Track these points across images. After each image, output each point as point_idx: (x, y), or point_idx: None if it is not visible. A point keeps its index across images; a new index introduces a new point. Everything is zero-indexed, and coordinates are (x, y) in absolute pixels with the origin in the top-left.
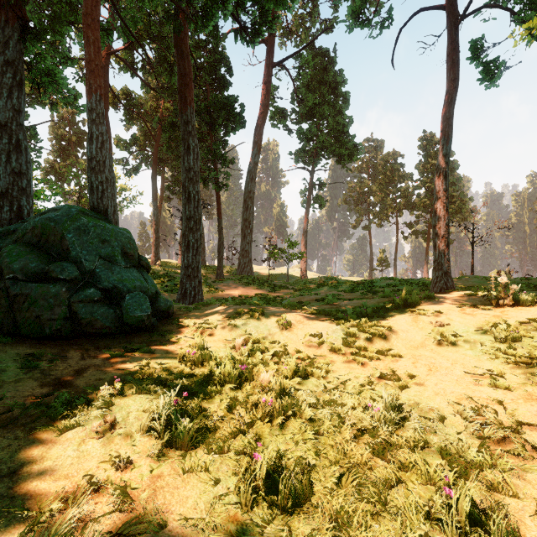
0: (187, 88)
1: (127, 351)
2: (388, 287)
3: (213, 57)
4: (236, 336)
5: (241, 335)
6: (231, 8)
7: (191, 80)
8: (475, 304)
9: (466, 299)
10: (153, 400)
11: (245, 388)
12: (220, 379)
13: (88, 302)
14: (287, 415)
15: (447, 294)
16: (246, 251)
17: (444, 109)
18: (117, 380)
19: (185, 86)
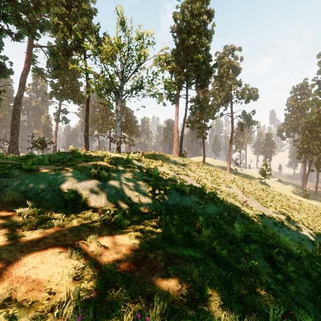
0: None
1: None
2: None
3: None
4: None
5: None
6: (1, 44)
7: None
8: None
9: None
10: None
11: None
12: None
13: None
14: None
15: None
16: (14, 142)
17: (86, 102)
18: None
19: None
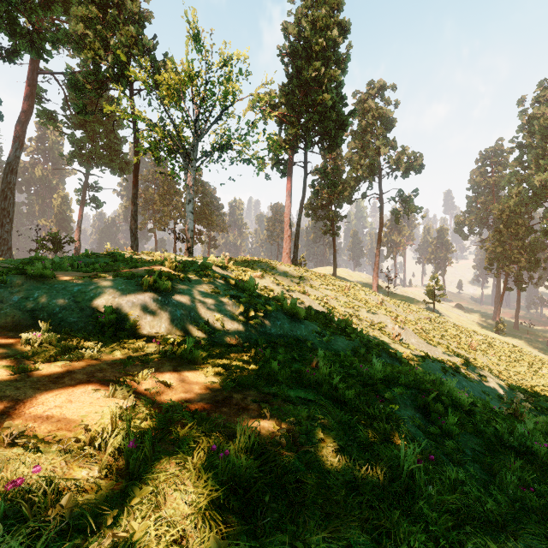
0: None
1: None
2: None
3: None
4: None
5: None
6: None
7: None
8: None
9: None
10: None
11: None
12: None
13: None
14: None
15: None
16: (4, 239)
17: (134, 171)
18: None
19: None
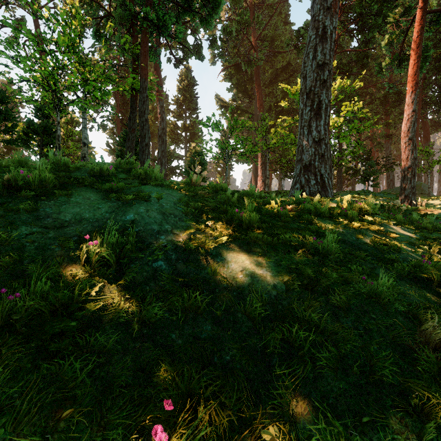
0: (427, 135)
1: None
2: None
3: None
4: None
5: None
6: None
7: (429, 131)
8: None
9: None
10: None
11: None
12: None
13: None
14: None
15: None
16: None
17: None
18: None
19: (426, 134)
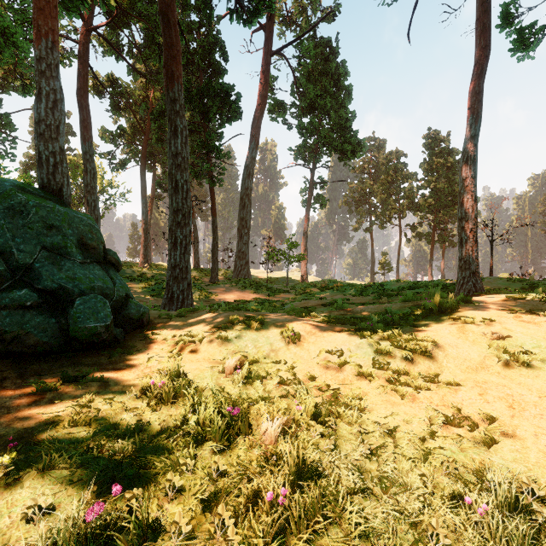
0: (174, 61)
1: (64, 381)
2: (402, 290)
3: (207, 41)
4: (227, 354)
5: (234, 351)
6: None
7: (179, 53)
8: (529, 309)
9: (513, 302)
10: (67, 488)
11: (236, 449)
12: (196, 432)
13: (16, 308)
14: (313, 522)
15: (486, 297)
16: (242, 252)
17: (472, 82)
18: (11, 445)
19: (171, 59)
